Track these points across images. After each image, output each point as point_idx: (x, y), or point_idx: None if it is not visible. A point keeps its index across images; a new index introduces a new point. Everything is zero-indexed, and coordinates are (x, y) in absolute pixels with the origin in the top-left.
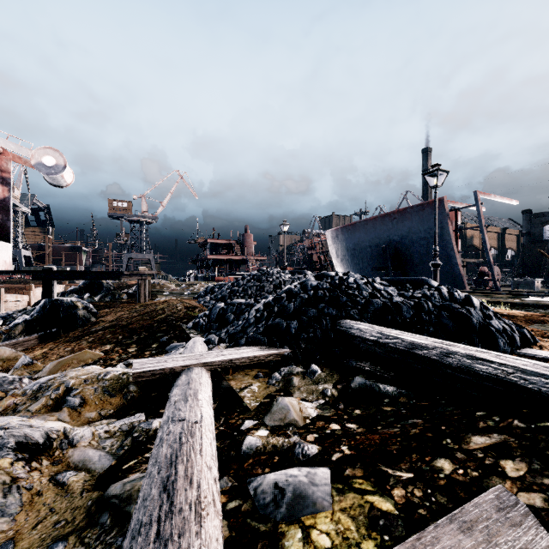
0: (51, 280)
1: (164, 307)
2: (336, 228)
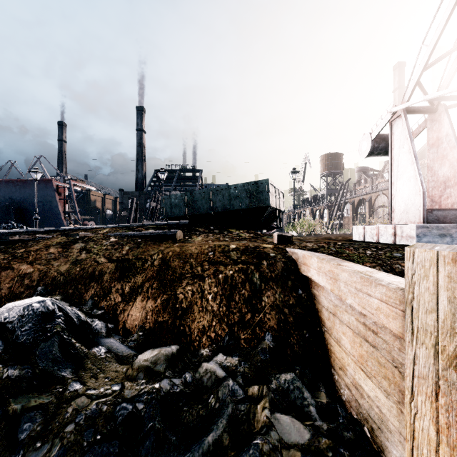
0: None
1: None
2: None
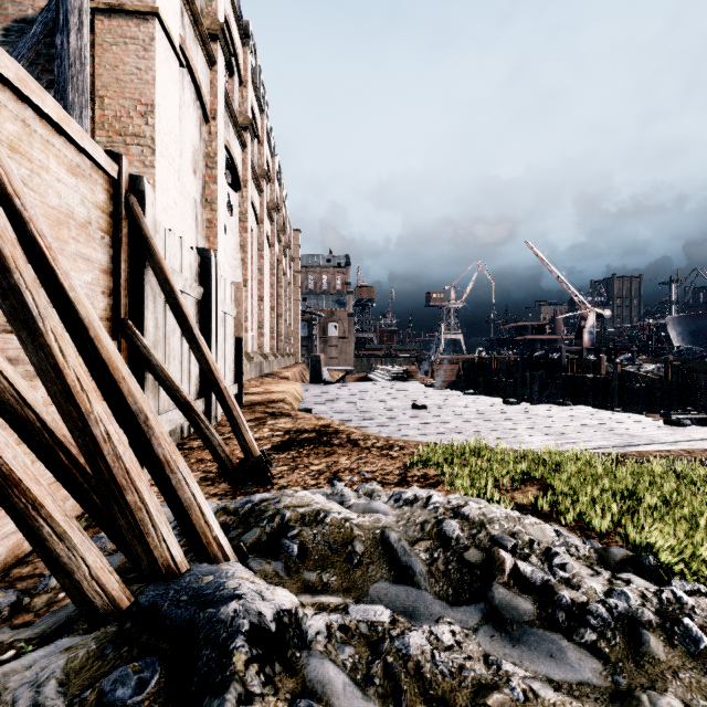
0: (611, 351)
1: None
2: (679, 316)
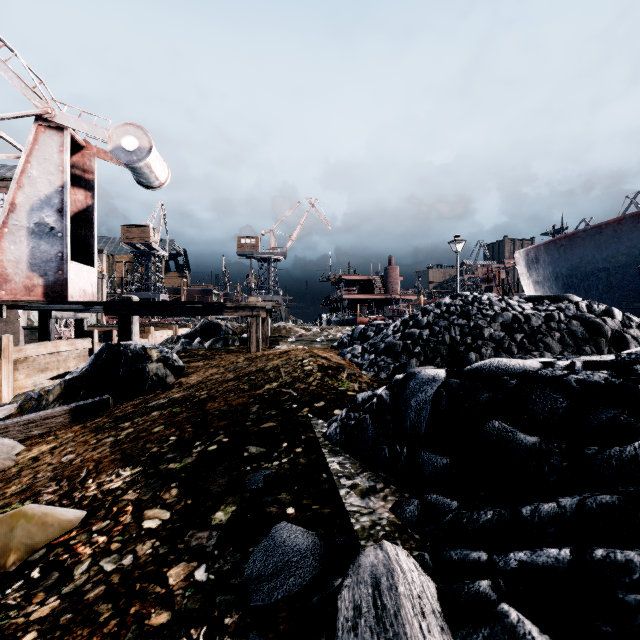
0: (130, 316)
1: (279, 364)
2: (535, 246)
